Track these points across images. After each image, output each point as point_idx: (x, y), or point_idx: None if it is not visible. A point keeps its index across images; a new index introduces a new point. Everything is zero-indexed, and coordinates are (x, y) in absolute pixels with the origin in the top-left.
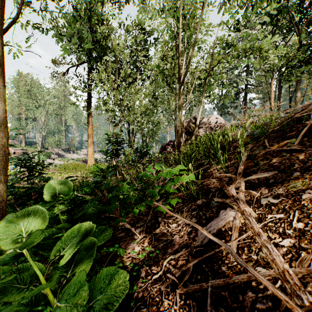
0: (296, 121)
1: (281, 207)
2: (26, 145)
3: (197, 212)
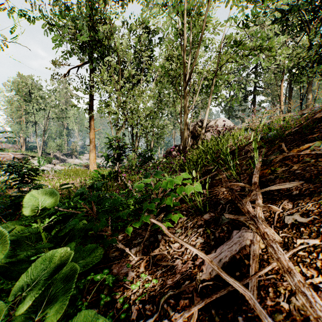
0: (316, 122)
1: (313, 230)
2: (27, 149)
3: (203, 229)
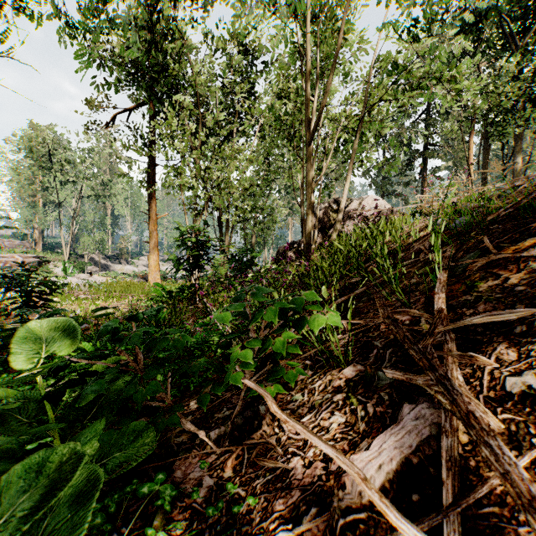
0: None
1: None
2: (45, 249)
3: (344, 396)
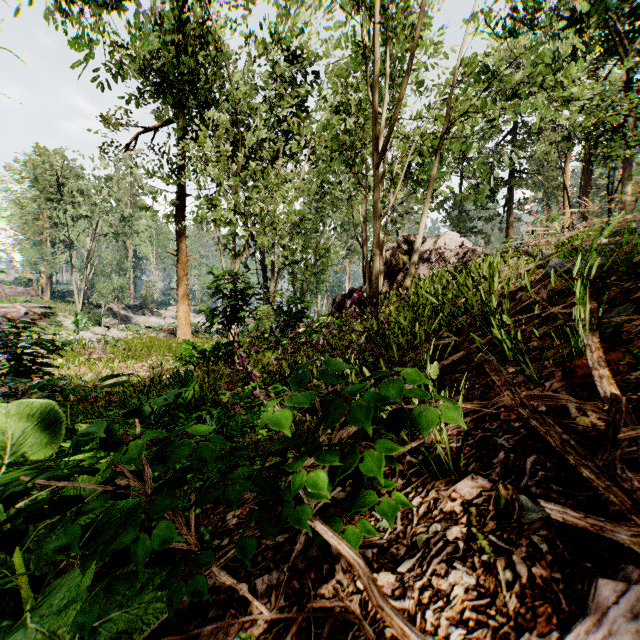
0: None
1: None
2: (54, 297)
3: (465, 533)
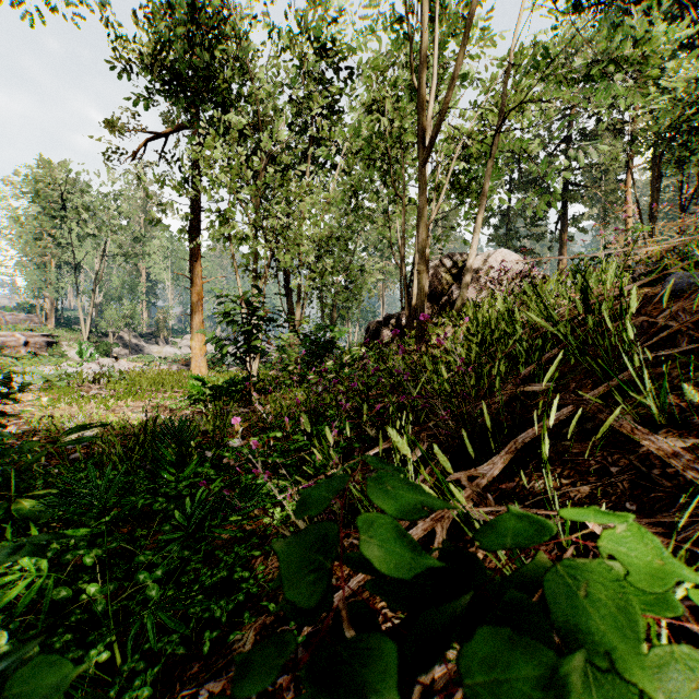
0: None
1: None
2: (59, 325)
3: None
